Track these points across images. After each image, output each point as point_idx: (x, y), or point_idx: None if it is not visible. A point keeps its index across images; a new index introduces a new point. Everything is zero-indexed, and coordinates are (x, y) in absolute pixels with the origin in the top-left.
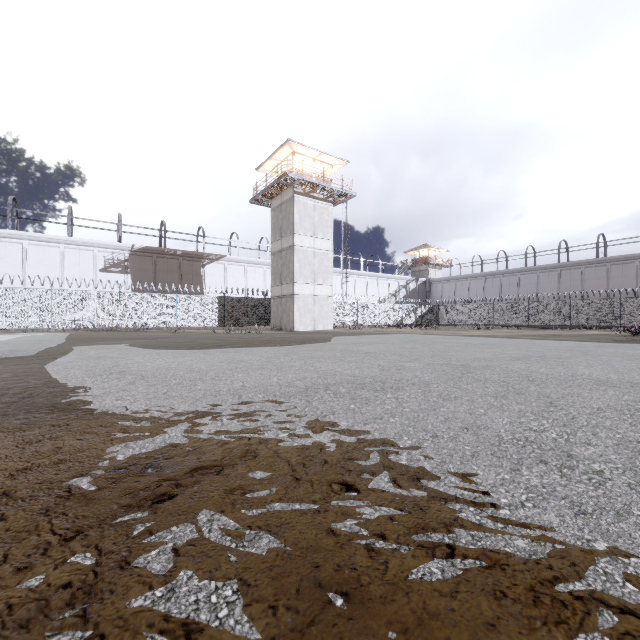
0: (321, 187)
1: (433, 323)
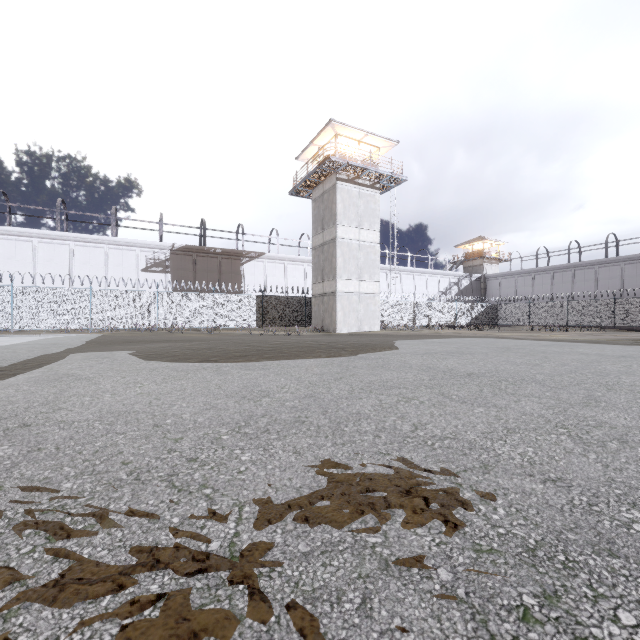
0: (367, 172)
1: (491, 323)
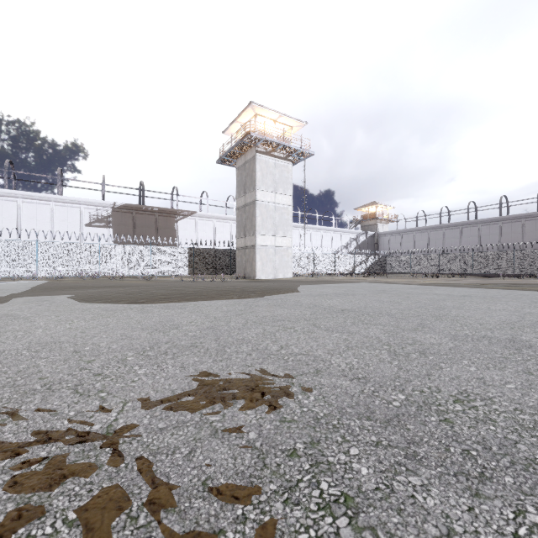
0: (281, 146)
1: (382, 272)
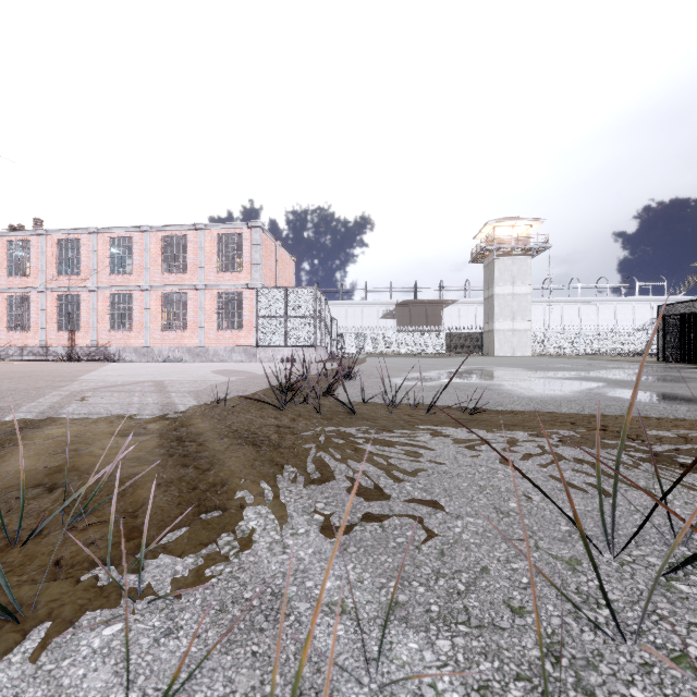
0: (517, 247)
1: None
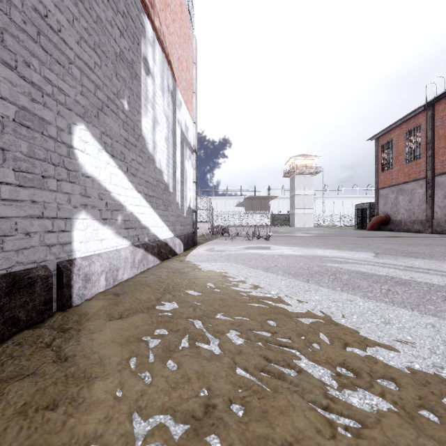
0: (306, 170)
1: None
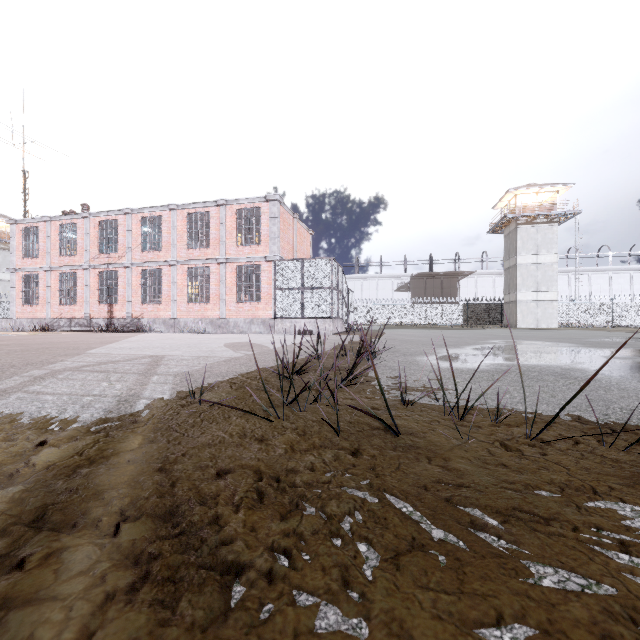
0: (542, 215)
1: None
